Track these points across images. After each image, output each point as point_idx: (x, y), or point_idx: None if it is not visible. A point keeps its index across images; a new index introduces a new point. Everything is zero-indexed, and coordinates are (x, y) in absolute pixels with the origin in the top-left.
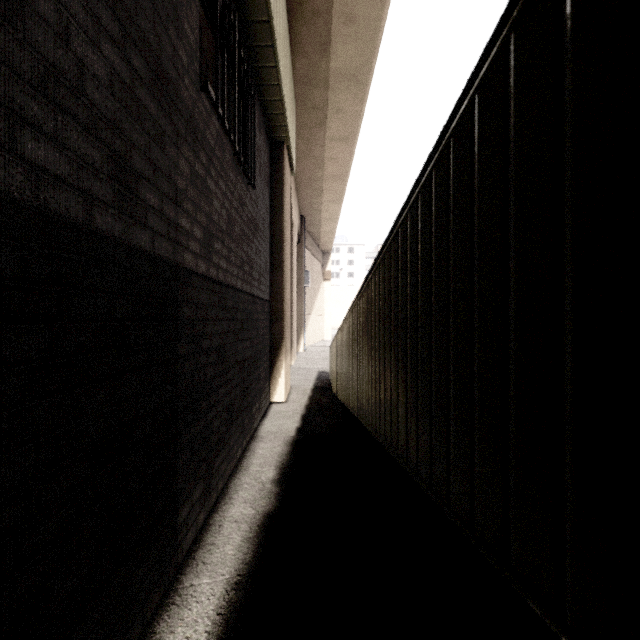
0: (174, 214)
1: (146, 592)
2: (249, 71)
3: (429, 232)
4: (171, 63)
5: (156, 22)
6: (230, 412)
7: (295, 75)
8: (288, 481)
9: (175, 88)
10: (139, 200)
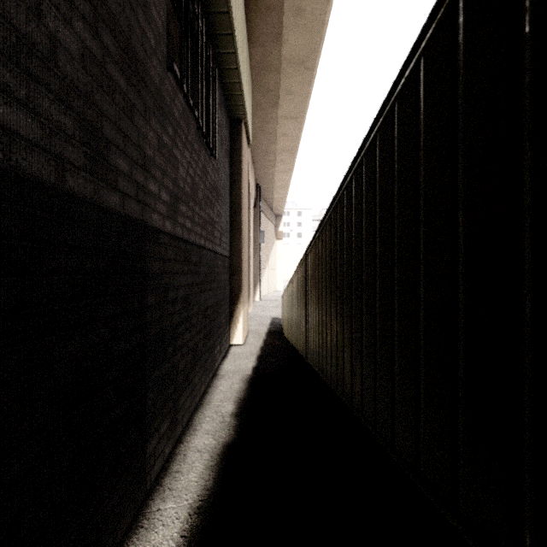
0: (143, 179)
1: (116, 518)
2: (211, 56)
3: (374, 192)
4: (140, 44)
5: (126, 6)
6: (194, 354)
7: (252, 61)
8: (245, 414)
9: (144, 66)
10: (110, 165)
